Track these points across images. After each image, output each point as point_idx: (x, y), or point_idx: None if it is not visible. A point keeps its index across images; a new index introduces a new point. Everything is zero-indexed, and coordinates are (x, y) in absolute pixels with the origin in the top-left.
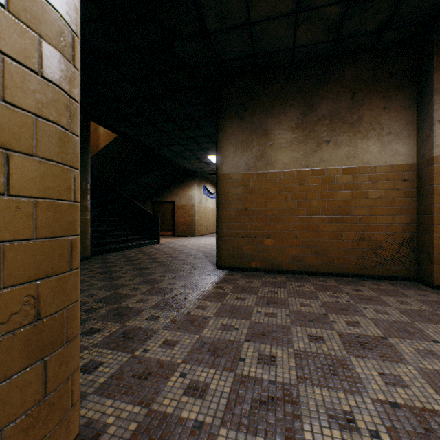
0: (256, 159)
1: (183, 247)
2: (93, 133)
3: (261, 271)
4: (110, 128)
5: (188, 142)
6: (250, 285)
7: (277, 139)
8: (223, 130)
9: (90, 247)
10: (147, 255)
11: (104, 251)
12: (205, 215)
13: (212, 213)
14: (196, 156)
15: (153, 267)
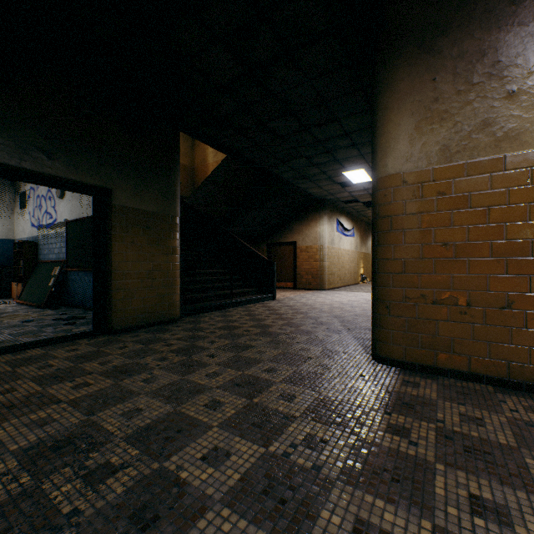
0: (469, 132)
1: (308, 306)
2: (201, 164)
3: (484, 381)
4: (208, 142)
5: (315, 151)
6: (483, 435)
7: (531, 76)
8: (387, 89)
9: (179, 304)
10: (255, 319)
11: (199, 310)
12: (339, 260)
13: (347, 257)
14: (326, 174)
15: (259, 345)
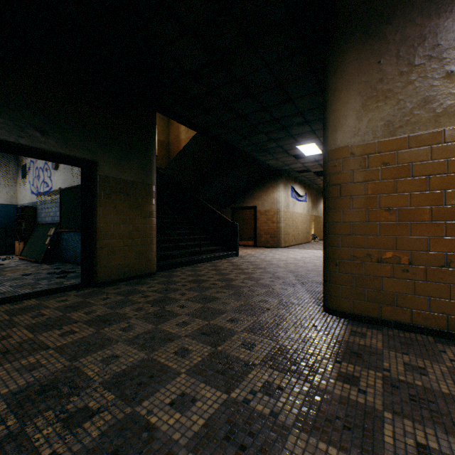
0: (411, 108)
1: (267, 262)
2: (175, 140)
3: (425, 332)
4: (180, 121)
5: (273, 128)
6: (426, 384)
7: None
8: (337, 72)
9: (155, 260)
10: (220, 273)
11: (172, 266)
12: (293, 222)
13: (300, 219)
14: (282, 148)
15: (223, 297)
